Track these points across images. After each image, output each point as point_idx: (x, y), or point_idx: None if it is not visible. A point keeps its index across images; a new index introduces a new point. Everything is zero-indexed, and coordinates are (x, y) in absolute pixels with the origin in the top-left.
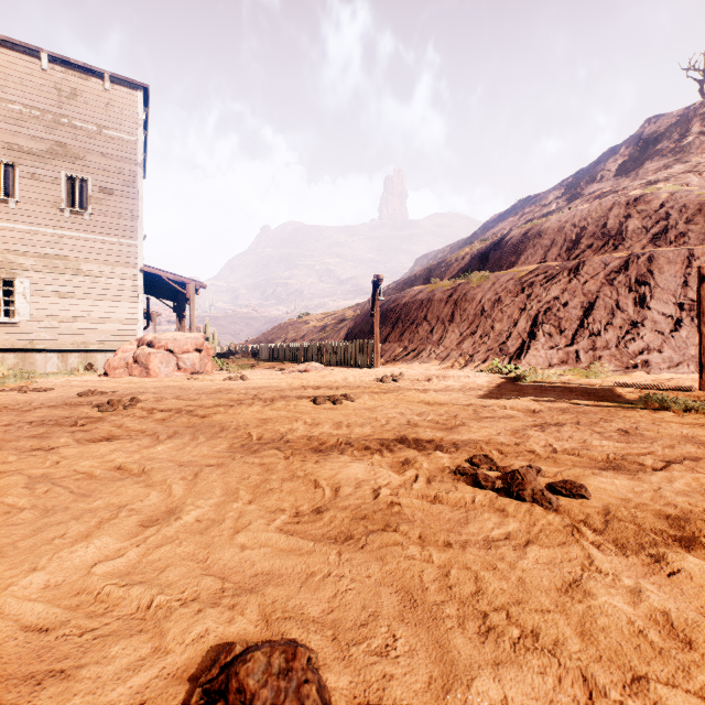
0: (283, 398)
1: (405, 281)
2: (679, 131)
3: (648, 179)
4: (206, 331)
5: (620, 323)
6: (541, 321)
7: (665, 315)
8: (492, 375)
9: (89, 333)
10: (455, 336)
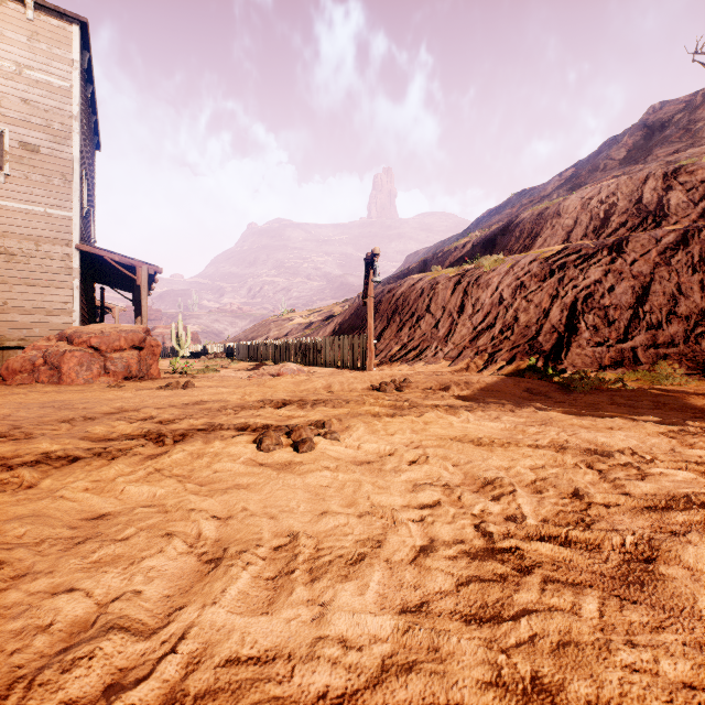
0: (208, 430)
1: (398, 274)
2: (688, 116)
3: (666, 160)
4: (179, 328)
5: (686, 312)
6: (581, 310)
7: None
8: (531, 380)
9: (5, 326)
10: (467, 330)
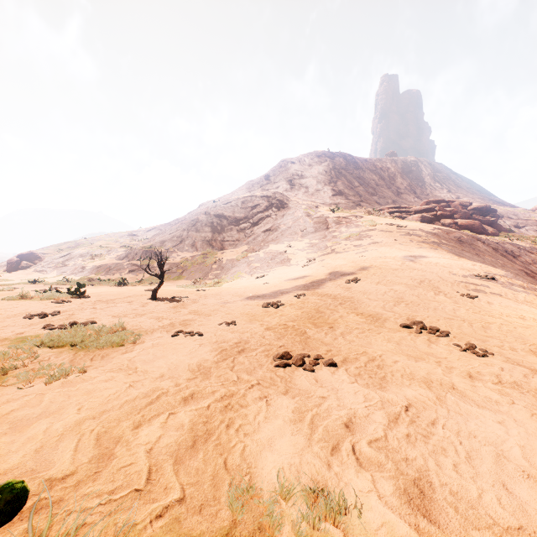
0: None
1: None
2: None
3: None
4: None
5: None
6: None
7: None
8: None
9: None
10: None
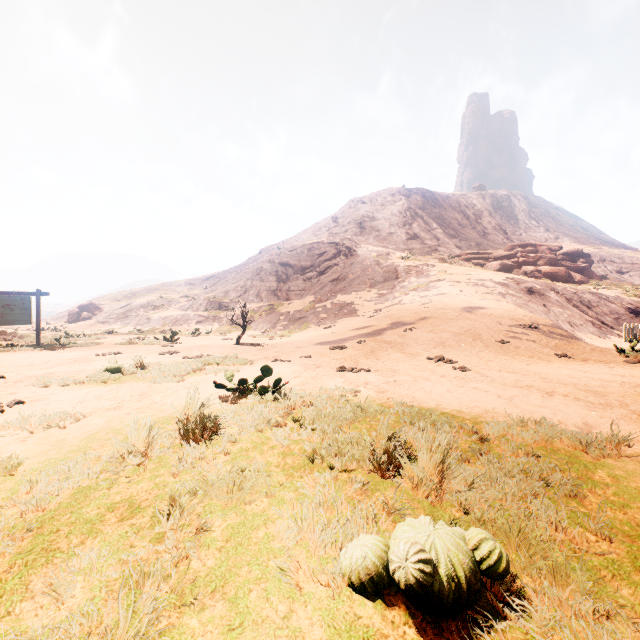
0: None
1: None
2: None
3: None
4: None
5: None
6: None
7: None
8: None
9: None
10: None
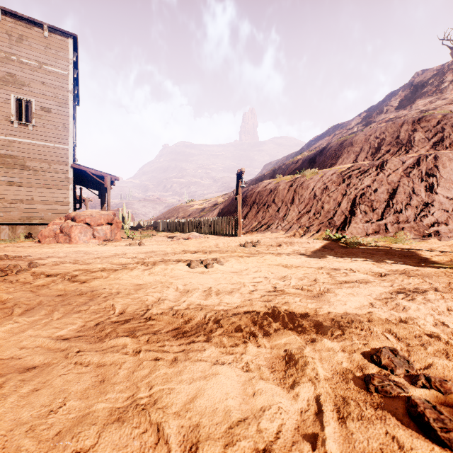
0: (164, 261)
1: (258, 178)
2: (438, 80)
3: (421, 109)
4: (123, 211)
5: (416, 204)
6: (358, 202)
7: (448, 198)
8: (326, 241)
9: (32, 211)
10: (295, 214)
